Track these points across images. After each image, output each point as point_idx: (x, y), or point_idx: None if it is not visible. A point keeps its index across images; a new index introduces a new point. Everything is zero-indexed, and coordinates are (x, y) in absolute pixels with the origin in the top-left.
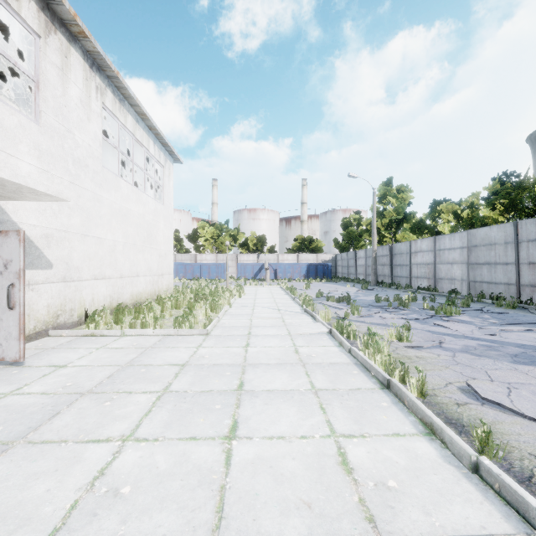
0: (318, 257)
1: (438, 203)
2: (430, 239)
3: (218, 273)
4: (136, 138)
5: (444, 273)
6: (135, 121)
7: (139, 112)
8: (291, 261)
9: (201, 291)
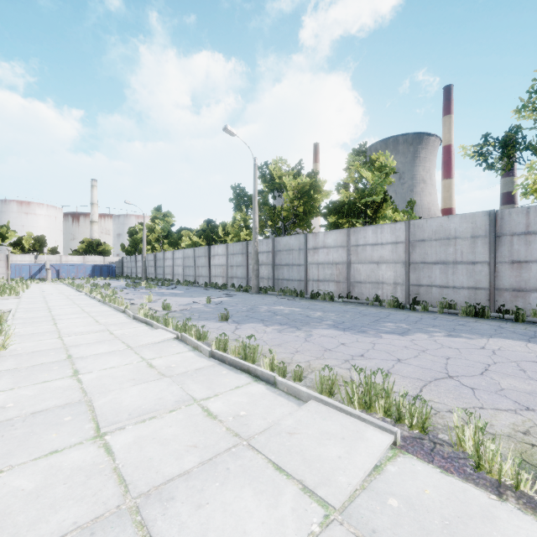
0: (106, 259)
1: (182, 230)
2: (171, 252)
3: None
4: None
5: (176, 271)
6: None
7: None
8: (77, 262)
9: None
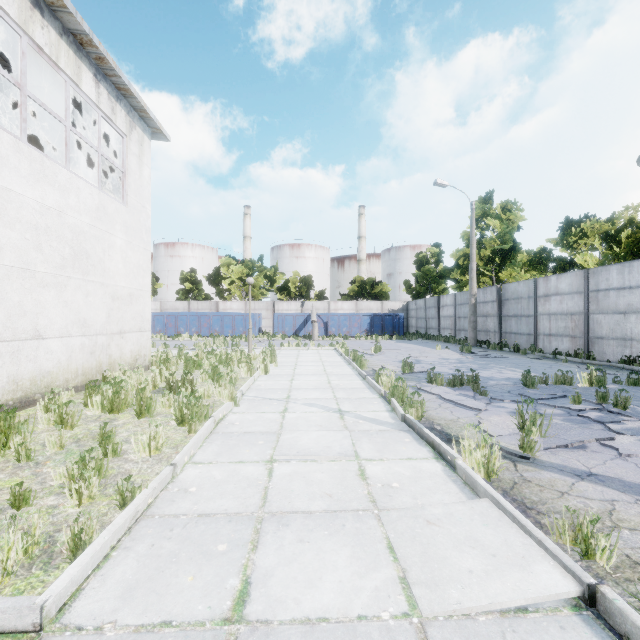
0: (384, 305)
1: (576, 222)
2: (576, 275)
3: (245, 327)
4: (33, 42)
5: (607, 329)
6: (27, 2)
7: None
8: (348, 311)
9: (200, 361)
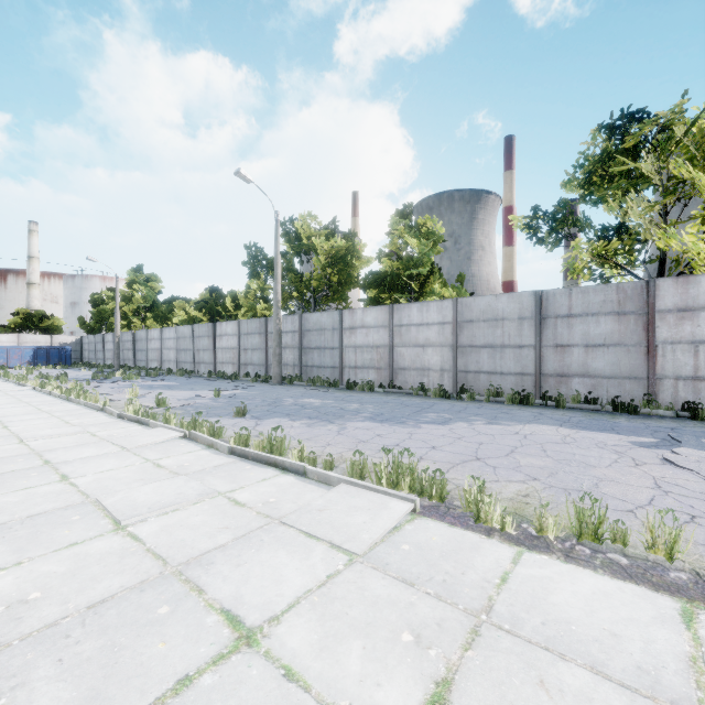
0: (54, 339)
1: (174, 300)
2: (159, 330)
3: None
4: None
5: (166, 356)
6: None
7: None
8: (7, 344)
9: None
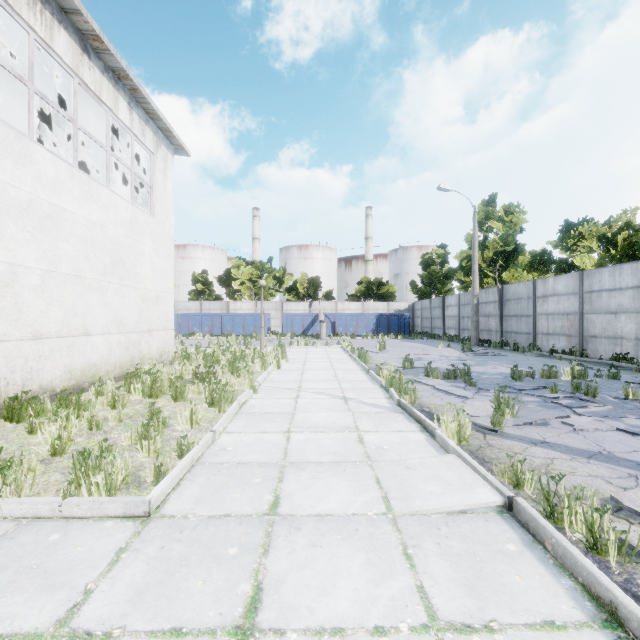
0: (390, 306)
1: (574, 225)
2: (571, 276)
3: (256, 327)
4: (82, 82)
5: (600, 328)
6: (78, 49)
7: (86, 32)
8: (354, 311)
9: (217, 357)
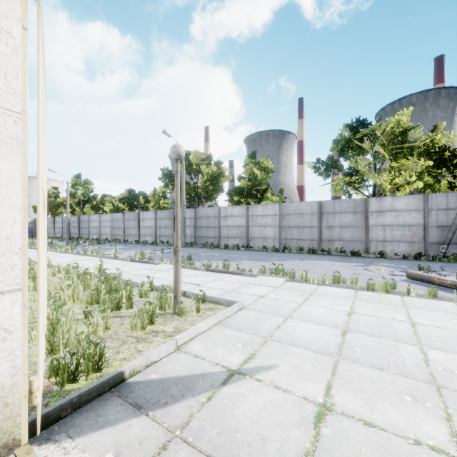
0: None
1: (105, 196)
2: (98, 215)
3: None
4: None
5: (104, 231)
6: None
7: None
8: None
9: None
